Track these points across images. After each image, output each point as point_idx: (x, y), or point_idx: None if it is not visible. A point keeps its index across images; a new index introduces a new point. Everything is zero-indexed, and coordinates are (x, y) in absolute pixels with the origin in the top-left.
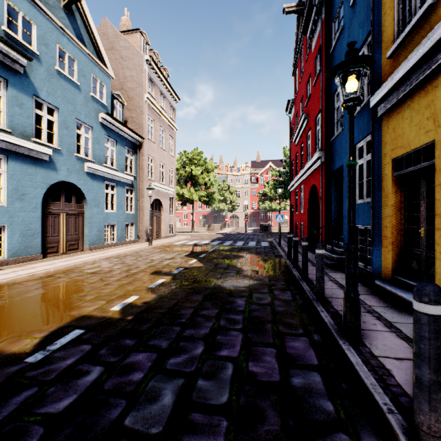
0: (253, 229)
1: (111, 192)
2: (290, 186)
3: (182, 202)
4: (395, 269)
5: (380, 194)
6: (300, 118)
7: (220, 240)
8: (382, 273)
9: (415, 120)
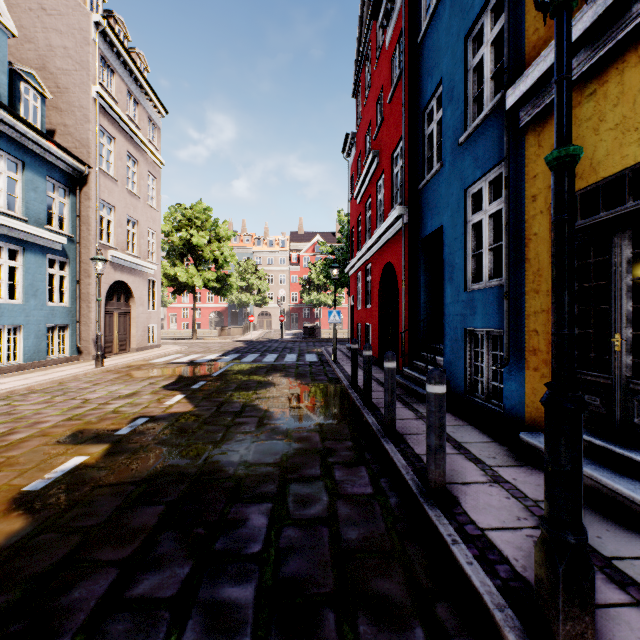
0: (294, 333)
1: (10, 263)
2: (349, 267)
3: (176, 290)
4: None
5: (522, 271)
6: (366, 160)
7: (238, 353)
8: (527, 417)
9: (612, 119)
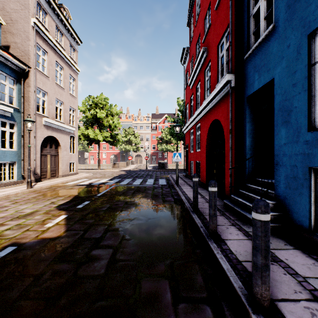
0: (153, 165)
1: None
2: (185, 127)
3: (89, 142)
4: None
5: None
6: (196, 59)
7: (119, 178)
8: None
9: None
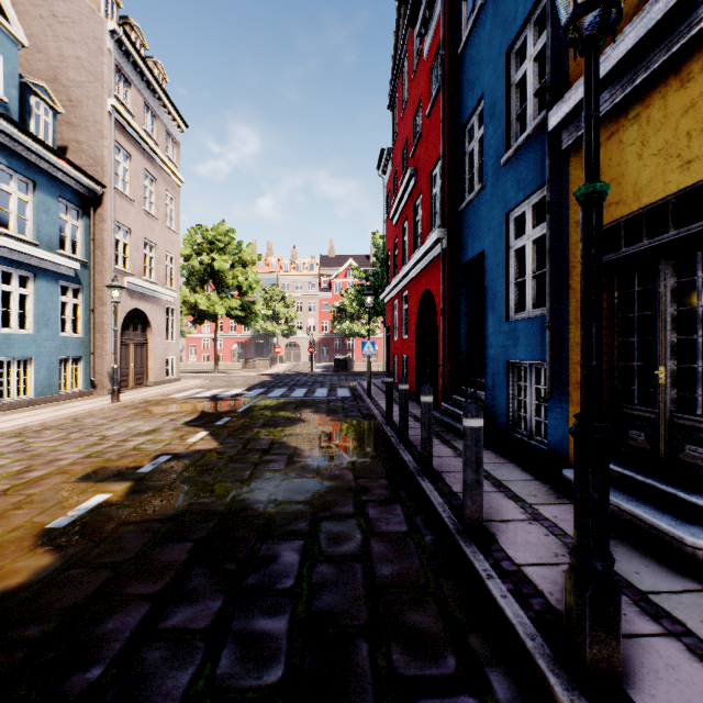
0: (324, 365)
1: (21, 291)
2: (385, 294)
3: (196, 319)
4: None
5: (566, 301)
6: (403, 179)
7: (264, 388)
8: (571, 453)
9: (655, 144)
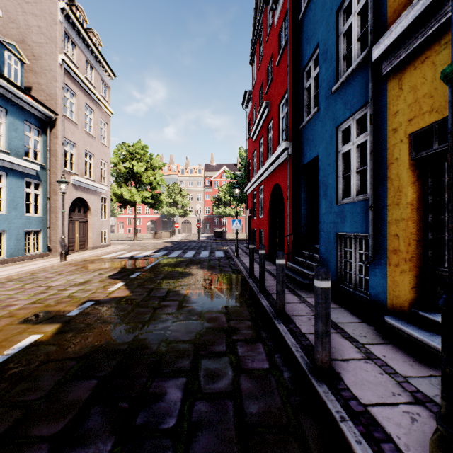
0: (207, 235)
1: None
2: (247, 188)
3: (122, 205)
4: (413, 298)
5: (385, 188)
6: (259, 110)
7: (166, 250)
8: (389, 303)
9: None
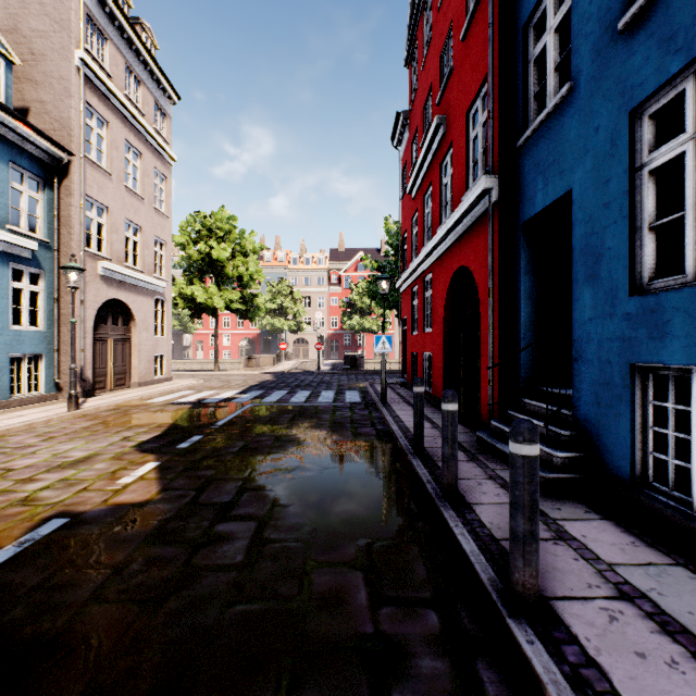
0: (333, 363)
1: None
2: (401, 281)
3: (194, 313)
4: None
5: None
6: (424, 139)
7: (261, 389)
8: None
9: None
